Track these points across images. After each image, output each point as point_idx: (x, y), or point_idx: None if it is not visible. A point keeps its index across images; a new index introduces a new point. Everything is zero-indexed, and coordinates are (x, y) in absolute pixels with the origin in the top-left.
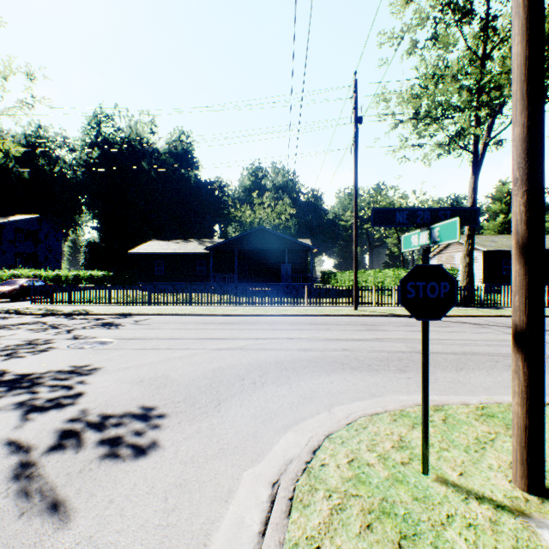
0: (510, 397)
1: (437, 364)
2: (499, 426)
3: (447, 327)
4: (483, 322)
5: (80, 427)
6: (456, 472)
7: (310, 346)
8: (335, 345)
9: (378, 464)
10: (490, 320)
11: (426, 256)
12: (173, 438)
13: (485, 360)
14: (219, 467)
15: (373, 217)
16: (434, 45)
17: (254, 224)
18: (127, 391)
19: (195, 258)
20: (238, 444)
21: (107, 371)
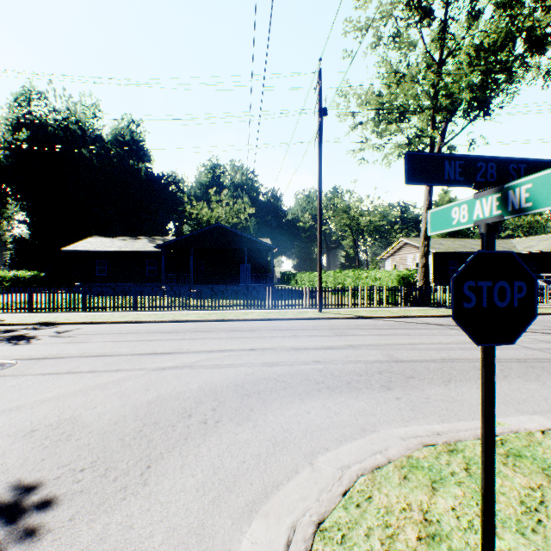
0: (517, 418)
1: (421, 375)
2: (537, 474)
3: (415, 329)
4: (446, 322)
5: None
6: None
7: (275, 358)
8: (305, 356)
9: None
10: (451, 320)
11: (493, 238)
12: None
13: (468, 368)
14: None
15: (408, 167)
16: (397, 42)
17: (211, 222)
18: None
19: (144, 257)
20: None
21: None
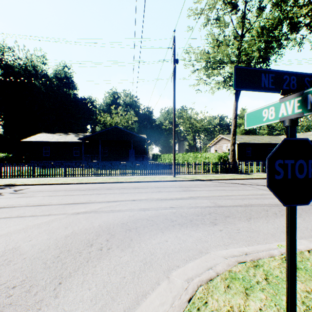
0: None
1: (233, 215)
2: (310, 281)
3: (228, 186)
4: (245, 182)
5: None
6: None
7: (147, 206)
8: (165, 204)
9: None
10: (248, 181)
11: (295, 129)
12: None
13: (260, 210)
14: None
15: (236, 77)
16: (218, 23)
17: (112, 125)
18: None
19: (72, 145)
20: None
21: None
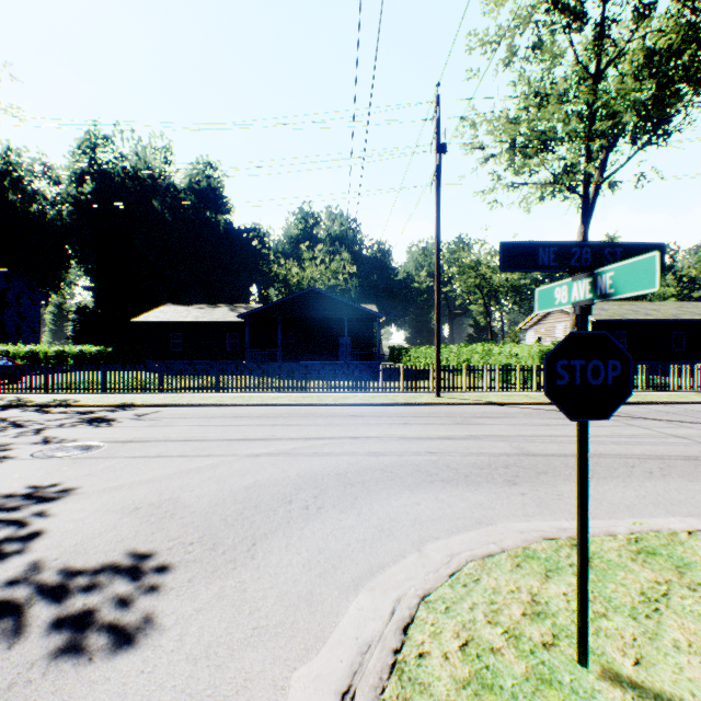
0: (665, 520)
1: (556, 471)
2: (668, 570)
3: (557, 418)
4: None
5: (24, 596)
6: (630, 658)
7: (382, 448)
8: (417, 446)
9: (508, 649)
10: None
11: (586, 319)
12: (178, 611)
13: (618, 465)
14: (251, 666)
15: (503, 256)
16: (537, 55)
17: (303, 285)
18: (112, 527)
19: (224, 329)
20: (282, 618)
21: (85, 494)
